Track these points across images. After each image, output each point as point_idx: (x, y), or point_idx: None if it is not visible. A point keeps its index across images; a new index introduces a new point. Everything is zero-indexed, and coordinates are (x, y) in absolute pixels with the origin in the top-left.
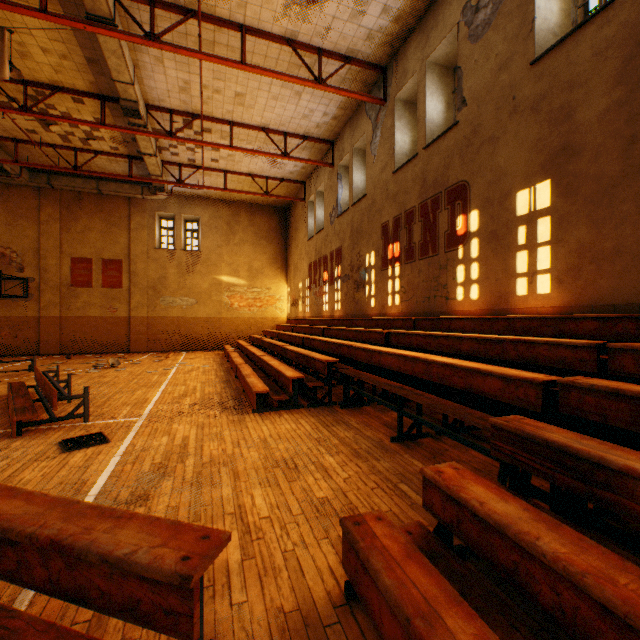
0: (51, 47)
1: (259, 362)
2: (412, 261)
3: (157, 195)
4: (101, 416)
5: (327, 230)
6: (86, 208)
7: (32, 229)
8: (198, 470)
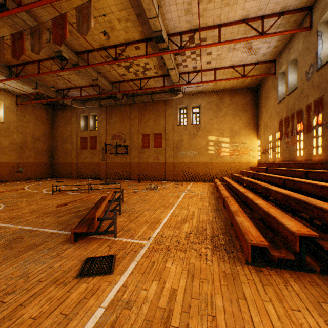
0: (121, 16)
1: (242, 197)
2: None
3: (177, 95)
4: (126, 232)
5: (301, 87)
6: (147, 110)
7: (128, 123)
8: None
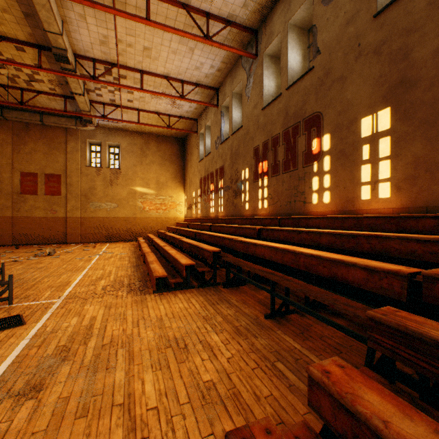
0: None
1: (162, 251)
2: (277, 174)
3: (87, 126)
4: (26, 298)
5: (213, 153)
6: (32, 135)
7: None
8: (97, 352)
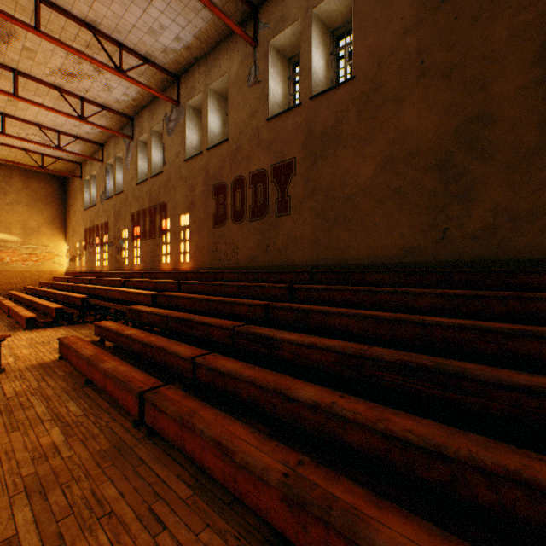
0: None
1: (32, 304)
2: (146, 239)
3: None
4: None
5: (99, 207)
6: None
7: None
8: None
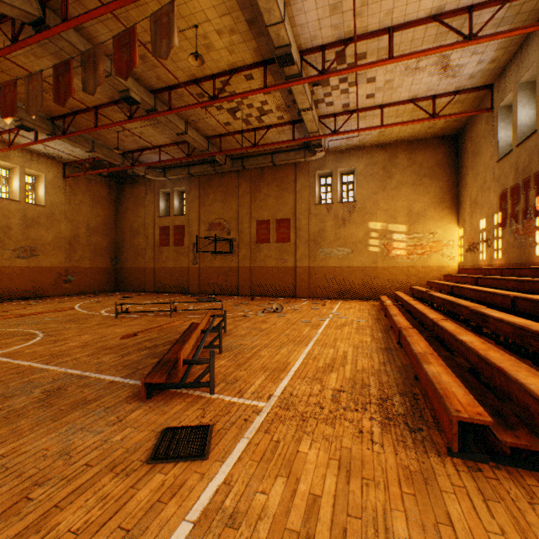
0: (222, 26)
1: (433, 328)
2: None
3: (316, 155)
4: (231, 385)
5: None
6: (265, 180)
7: (234, 203)
8: None
